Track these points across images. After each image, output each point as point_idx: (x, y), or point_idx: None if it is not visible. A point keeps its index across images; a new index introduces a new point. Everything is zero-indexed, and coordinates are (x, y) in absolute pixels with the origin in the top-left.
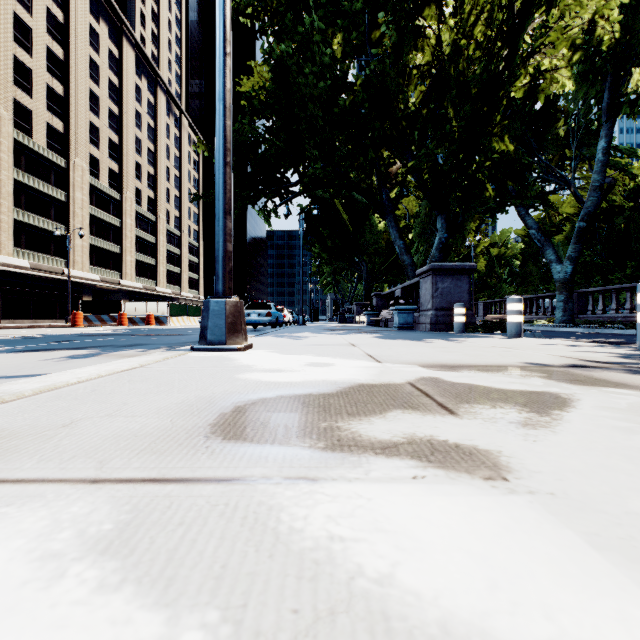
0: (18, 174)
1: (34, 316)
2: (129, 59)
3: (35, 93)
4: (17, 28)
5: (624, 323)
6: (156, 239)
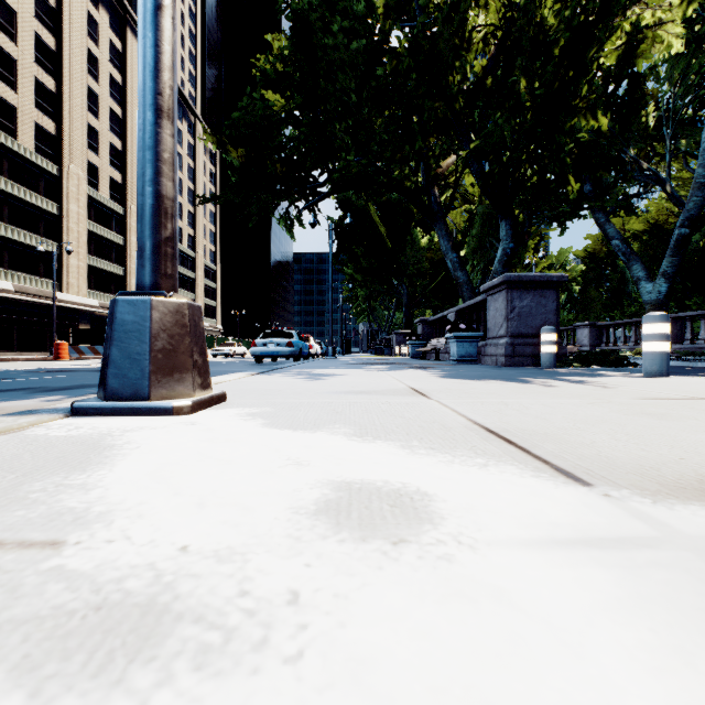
0: None
1: (19, 347)
2: (134, 53)
3: (21, 87)
4: None
5: None
6: None
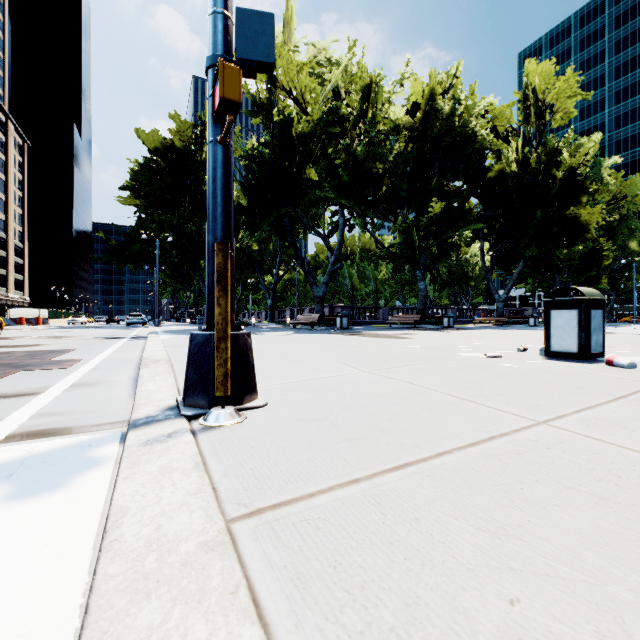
0: None
1: None
2: None
3: None
4: None
5: (277, 322)
6: None
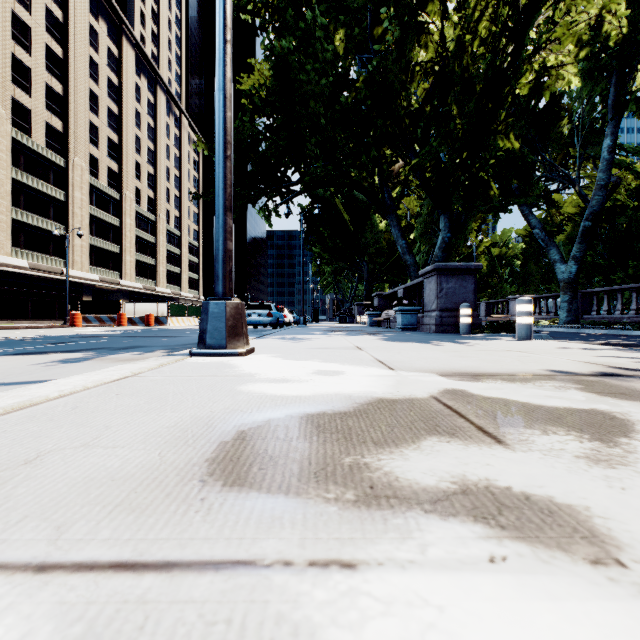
0: (17, 173)
1: (33, 316)
2: (129, 58)
3: (34, 92)
4: (16, 26)
5: (631, 324)
6: (156, 239)
